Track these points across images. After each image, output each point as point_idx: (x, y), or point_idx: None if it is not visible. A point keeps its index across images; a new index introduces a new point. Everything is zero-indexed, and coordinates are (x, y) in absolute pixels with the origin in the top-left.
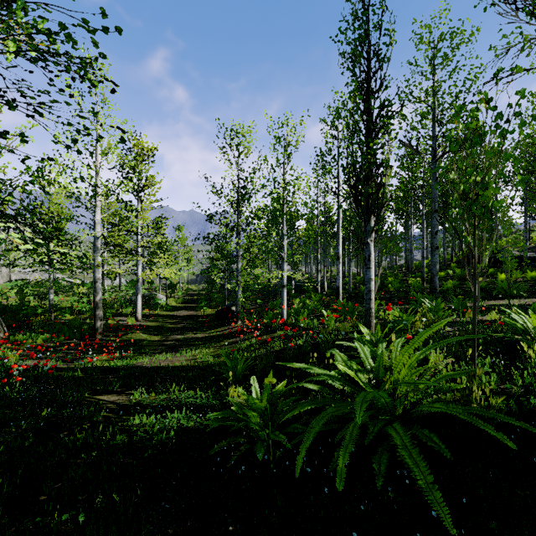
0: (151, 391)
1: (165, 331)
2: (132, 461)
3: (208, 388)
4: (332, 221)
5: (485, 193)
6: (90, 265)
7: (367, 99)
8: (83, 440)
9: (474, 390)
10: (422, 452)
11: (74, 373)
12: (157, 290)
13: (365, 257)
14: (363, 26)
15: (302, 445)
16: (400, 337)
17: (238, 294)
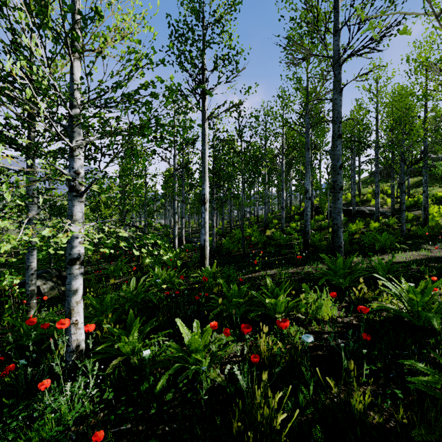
0: None
1: None
2: None
3: None
4: None
5: None
6: None
7: None
8: None
9: None
10: None
11: None
12: None
13: None
14: None
15: None
16: None
17: (29, 263)
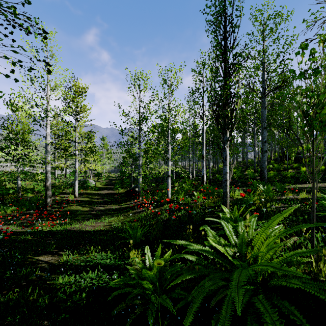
0: (76, 252)
1: (93, 204)
2: (49, 323)
3: (116, 249)
4: (198, 134)
5: (322, 111)
6: (43, 162)
7: (224, 52)
8: (15, 300)
9: (323, 268)
10: (284, 322)
11: (25, 237)
12: (89, 177)
13: (223, 158)
14: (221, 3)
15: (186, 319)
16: (254, 217)
17: (139, 180)
